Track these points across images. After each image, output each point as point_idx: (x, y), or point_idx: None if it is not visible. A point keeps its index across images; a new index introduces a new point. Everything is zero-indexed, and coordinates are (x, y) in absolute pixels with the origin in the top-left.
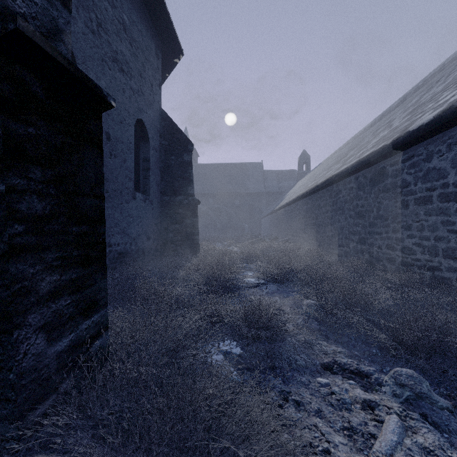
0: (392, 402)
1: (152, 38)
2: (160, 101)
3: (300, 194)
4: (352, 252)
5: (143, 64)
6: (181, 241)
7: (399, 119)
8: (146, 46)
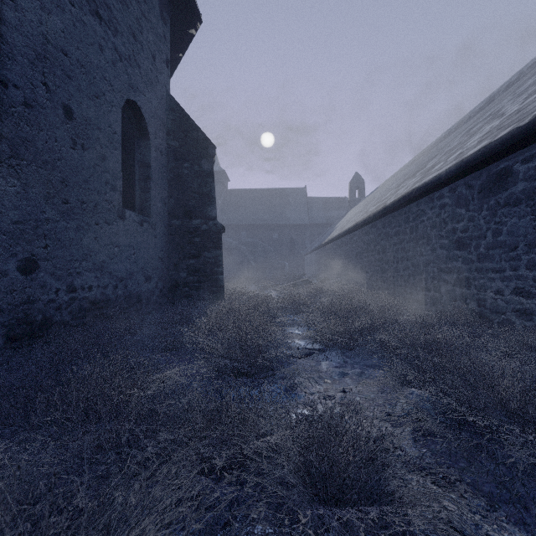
0: None
1: None
2: (168, 85)
3: (359, 221)
4: (445, 298)
5: (139, 22)
6: (197, 283)
7: (516, 103)
8: None
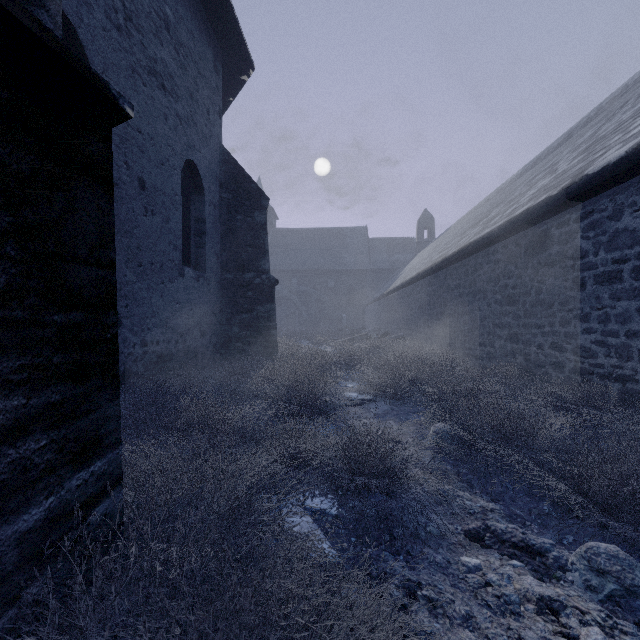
0: (586, 601)
1: (209, 43)
2: (220, 136)
3: (421, 271)
4: (498, 354)
5: (196, 81)
6: (250, 338)
7: (567, 161)
8: (200, 55)
